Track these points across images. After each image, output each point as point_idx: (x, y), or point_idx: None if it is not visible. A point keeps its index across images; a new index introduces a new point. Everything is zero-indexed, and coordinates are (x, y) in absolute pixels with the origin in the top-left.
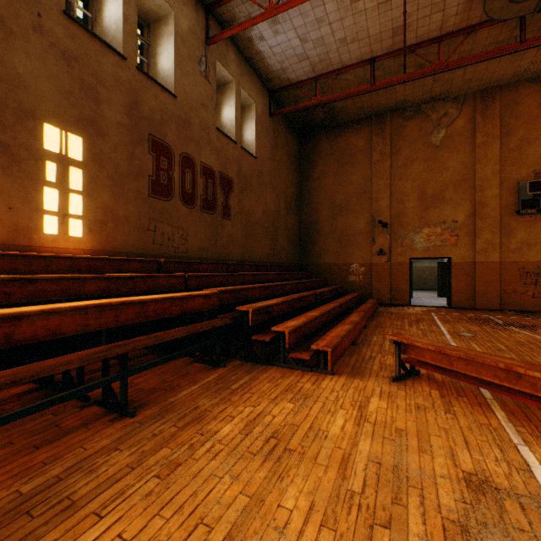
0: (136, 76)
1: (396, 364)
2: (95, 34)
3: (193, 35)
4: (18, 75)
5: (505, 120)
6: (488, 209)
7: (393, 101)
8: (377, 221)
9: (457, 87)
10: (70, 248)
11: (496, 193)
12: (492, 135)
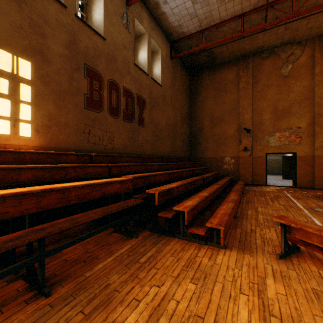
0: (74, 21)
1: (282, 243)
2: None
3: None
4: None
5: None
6: None
7: (255, 46)
8: (243, 128)
9: (302, 34)
10: (20, 145)
11: None
12: None
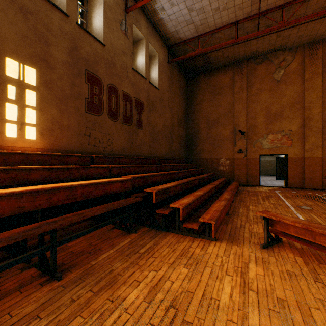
0: (76, 29)
1: (265, 235)
2: None
3: (117, 5)
4: None
5: (325, 62)
6: (313, 122)
7: (249, 51)
8: (237, 130)
9: (292, 41)
10: (26, 147)
11: (319, 111)
12: (316, 72)
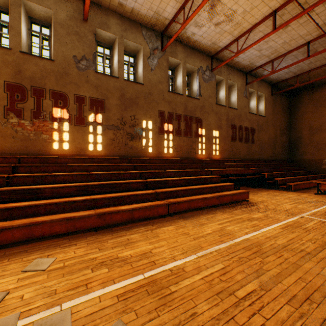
0: (228, 109)
1: (316, 189)
2: (220, 104)
3: (242, 86)
4: (209, 122)
5: None
6: None
7: None
8: None
9: None
10: (216, 157)
11: None
12: None
